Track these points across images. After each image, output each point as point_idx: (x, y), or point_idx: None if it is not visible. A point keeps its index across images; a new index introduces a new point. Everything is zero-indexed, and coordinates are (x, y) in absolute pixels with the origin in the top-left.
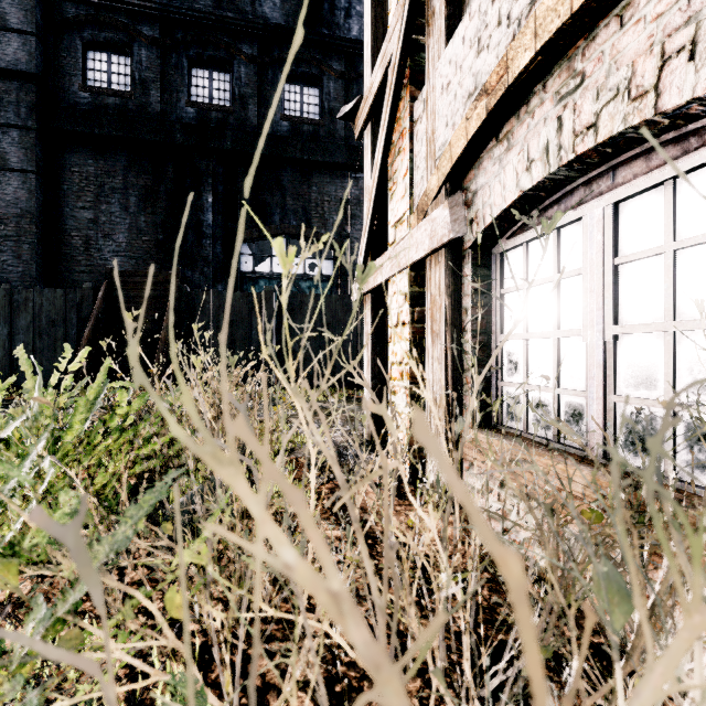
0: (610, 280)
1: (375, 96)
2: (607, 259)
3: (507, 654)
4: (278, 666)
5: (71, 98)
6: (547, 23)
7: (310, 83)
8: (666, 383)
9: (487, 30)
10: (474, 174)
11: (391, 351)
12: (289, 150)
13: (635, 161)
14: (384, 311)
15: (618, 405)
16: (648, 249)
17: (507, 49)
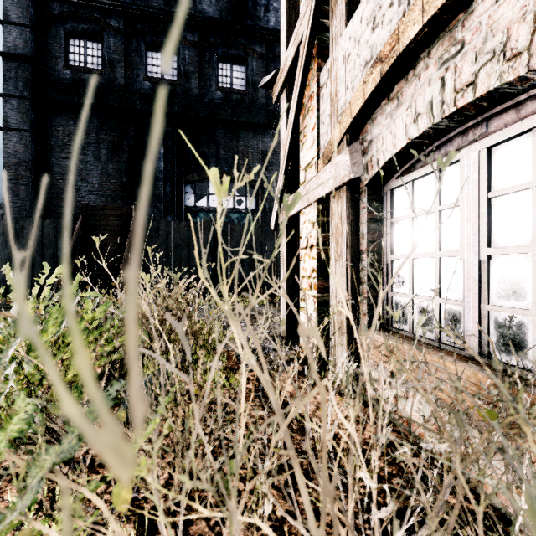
0: (484, 211)
1: (289, 68)
2: (481, 193)
3: (406, 524)
4: (213, 529)
5: (56, 75)
6: (433, 0)
7: (238, 62)
8: (534, 295)
9: (381, 10)
10: (369, 127)
11: (301, 267)
12: (222, 113)
13: (506, 113)
14: (296, 236)
15: (491, 313)
16: (517, 185)
17: (399, 24)
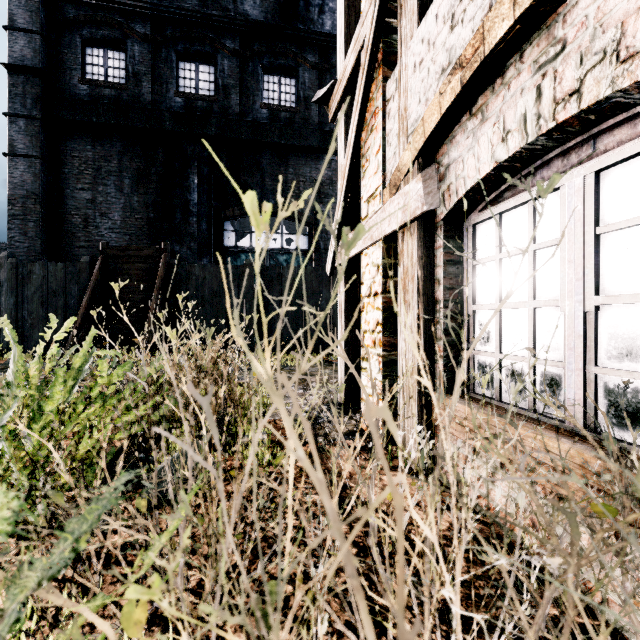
0: (591, 250)
1: (348, 79)
2: (587, 229)
3: None
4: None
5: (71, 90)
6: None
7: (287, 74)
8: None
9: (461, 4)
10: (447, 149)
11: (363, 320)
12: (268, 135)
13: (619, 128)
14: (356, 282)
15: (599, 376)
16: (633, 218)
17: (484, 20)
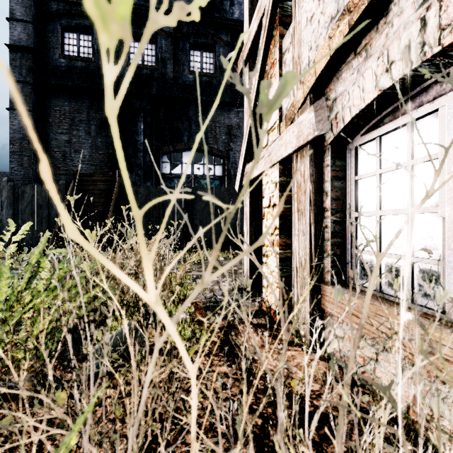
0: None
1: (252, 42)
2: None
3: None
4: None
5: (54, 63)
6: None
7: (207, 49)
8: None
9: None
10: (334, 85)
11: (264, 225)
12: (193, 93)
13: None
14: (258, 197)
15: None
16: None
17: None
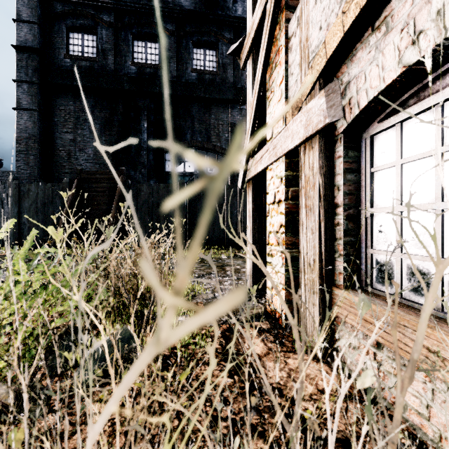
0: None
1: (256, 31)
2: None
3: None
4: None
5: (59, 63)
6: None
7: (210, 47)
8: None
9: None
10: (347, 67)
11: (268, 223)
12: (196, 91)
13: None
14: (262, 193)
15: None
16: None
17: None
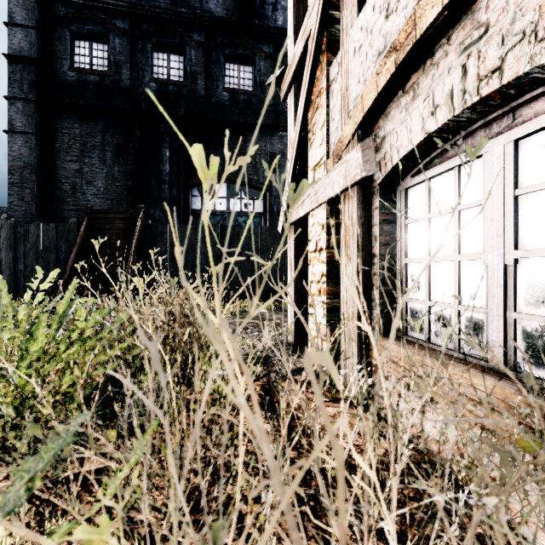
0: (511, 209)
1: (297, 64)
2: (507, 191)
3: None
4: None
5: (62, 77)
6: None
7: (245, 62)
8: None
9: None
10: (383, 122)
11: (310, 272)
12: (229, 115)
13: (536, 101)
14: (304, 239)
15: (518, 321)
16: None
17: (415, 8)
